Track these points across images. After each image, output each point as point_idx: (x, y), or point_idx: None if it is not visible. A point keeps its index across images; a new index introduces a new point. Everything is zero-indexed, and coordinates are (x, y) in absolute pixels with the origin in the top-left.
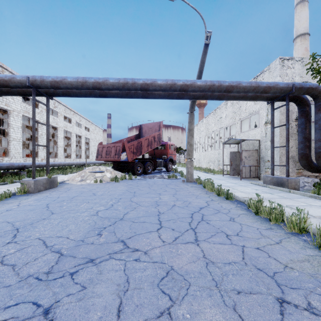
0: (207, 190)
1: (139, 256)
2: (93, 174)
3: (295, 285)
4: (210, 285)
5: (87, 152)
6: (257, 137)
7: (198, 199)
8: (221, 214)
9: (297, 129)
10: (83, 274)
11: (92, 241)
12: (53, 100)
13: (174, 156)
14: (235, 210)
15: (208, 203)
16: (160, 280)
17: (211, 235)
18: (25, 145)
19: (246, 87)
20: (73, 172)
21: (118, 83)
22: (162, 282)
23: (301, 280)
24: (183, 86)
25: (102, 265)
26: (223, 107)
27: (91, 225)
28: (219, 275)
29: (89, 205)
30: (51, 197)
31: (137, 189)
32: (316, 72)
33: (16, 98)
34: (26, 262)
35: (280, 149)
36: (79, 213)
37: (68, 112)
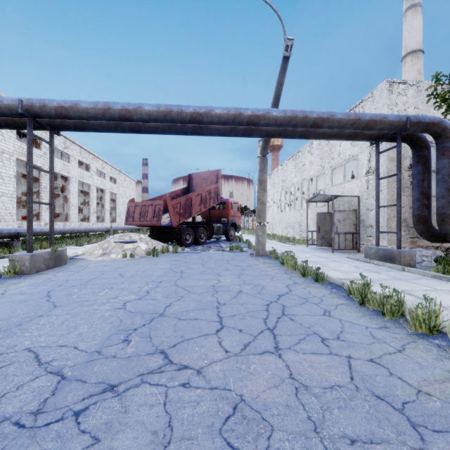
0: (287, 268)
1: (188, 378)
2: (121, 245)
3: (439, 424)
4: (306, 429)
5: (112, 213)
6: (355, 193)
7: (275, 281)
8: (310, 305)
9: (410, 181)
10: (95, 414)
11: (114, 352)
12: (63, 138)
13: (238, 219)
14: (330, 298)
15: (290, 288)
16: (224, 422)
17: (299, 339)
18: (21, 203)
19: (342, 120)
20: (93, 242)
21: (157, 112)
22: (227, 425)
23: (446, 416)
24: (252, 117)
25: (129, 395)
26: (307, 149)
27: (113, 326)
28: (318, 410)
29: (113, 292)
30: (55, 280)
31: (185, 267)
32: (441, 100)
33: (6, 133)
34: (3, 392)
35: (387, 209)
36: (97, 305)
37: (86, 155)
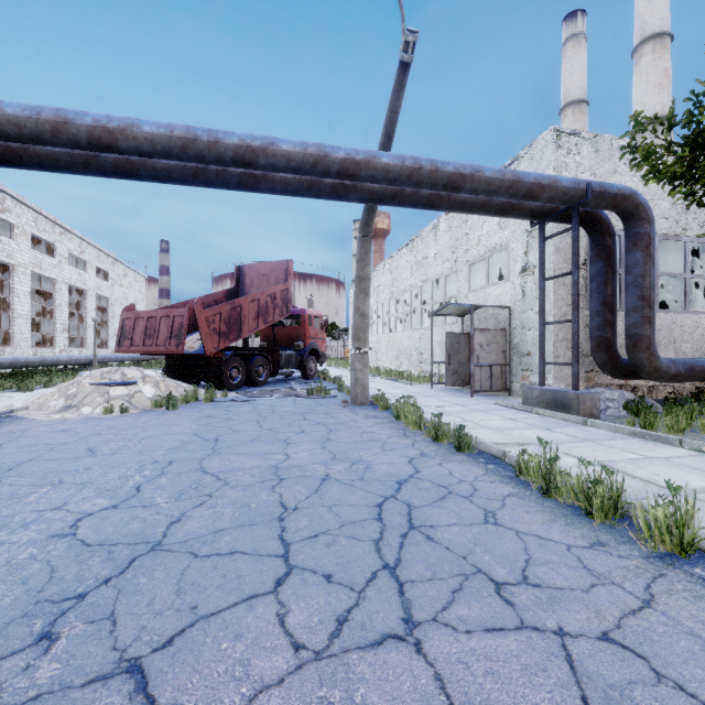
0: (406, 425)
1: None
2: (103, 391)
3: None
4: None
5: (101, 332)
6: (505, 302)
7: (389, 453)
8: (458, 502)
9: (585, 285)
10: None
11: None
12: None
13: (322, 343)
14: (488, 484)
15: (415, 466)
16: None
17: (452, 591)
18: None
19: (493, 181)
20: (55, 383)
21: (169, 137)
22: None
23: None
24: (347, 164)
25: None
26: (430, 234)
27: (26, 591)
28: None
29: (58, 494)
30: None
31: (224, 429)
32: (643, 154)
33: None
34: None
35: (553, 327)
36: (8, 531)
37: (47, 228)
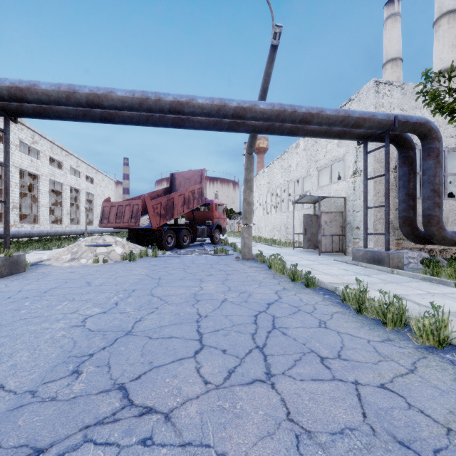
0: (275, 272)
1: (152, 429)
2: (93, 249)
3: None
4: None
5: (89, 215)
6: (342, 194)
7: (263, 288)
8: (303, 315)
9: (396, 182)
10: None
11: (55, 391)
12: (31, 131)
13: (223, 221)
14: (323, 306)
15: (279, 295)
16: None
17: (295, 360)
18: None
19: (331, 117)
20: (63, 246)
21: (132, 98)
22: None
23: None
24: (238, 110)
25: None
26: (293, 150)
27: (63, 351)
28: None
29: (73, 305)
30: (5, 291)
31: (164, 272)
32: (431, 97)
33: None
34: None
35: (374, 210)
36: (49, 323)
37: (58, 152)
